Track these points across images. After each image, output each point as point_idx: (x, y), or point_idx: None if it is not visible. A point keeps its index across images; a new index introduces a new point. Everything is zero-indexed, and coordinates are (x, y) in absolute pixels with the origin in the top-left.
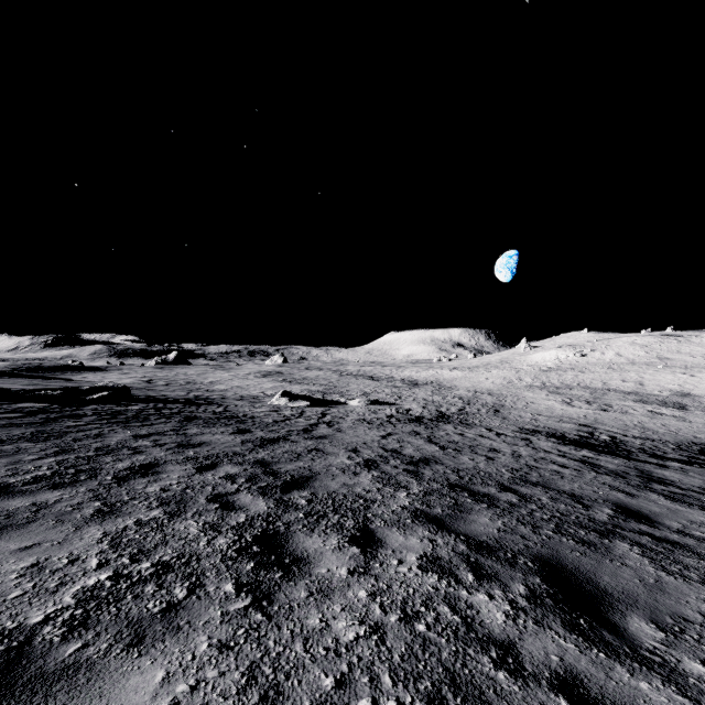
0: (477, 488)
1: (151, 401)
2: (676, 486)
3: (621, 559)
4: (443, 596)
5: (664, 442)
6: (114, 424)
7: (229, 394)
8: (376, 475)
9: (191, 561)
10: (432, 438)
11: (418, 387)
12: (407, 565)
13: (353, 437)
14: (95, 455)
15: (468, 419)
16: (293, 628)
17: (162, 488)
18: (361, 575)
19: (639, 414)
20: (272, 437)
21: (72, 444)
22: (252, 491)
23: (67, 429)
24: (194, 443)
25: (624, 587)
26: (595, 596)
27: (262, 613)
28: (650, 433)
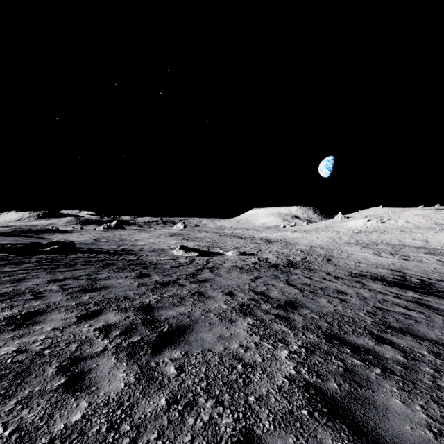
0: (353, 339)
1: (88, 252)
2: None
3: None
4: None
5: None
6: (42, 270)
7: (146, 248)
8: (251, 323)
9: None
10: (289, 281)
11: (271, 243)
12: None
13: (228, 281)
14: None
15: (310, 265)
16: None
17: (19, 348)
18: None
19: (432, 263)
20: (164, 281)
21: None
22: (119, 351)
23: None
24: (96, 287)
25: None
26: None
27: None
28: None
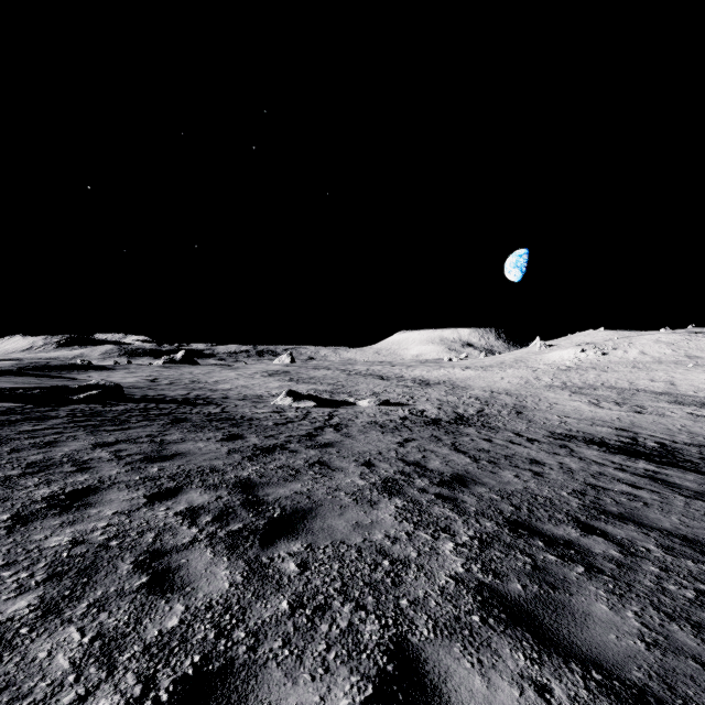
0: (548, 528)
1: (144, 401)
2: None
3: None
4: None
5: None
6: (80, 428)
7: (232, 394)
8: (400, 505)
9: None
10: (457, 446)
11: (430, 386)
12: None
13: (364, 445)
14: (18, 474)
15: (490, 421)
16: None
17: (74, 538)
18: None
19: (679, 417)
20: (267, 445)
21: (2, 457)
22: (215, 543)
23: (17, 434)
24: (166, 454)
25: None
26: None
27: None
28: (701, 439)
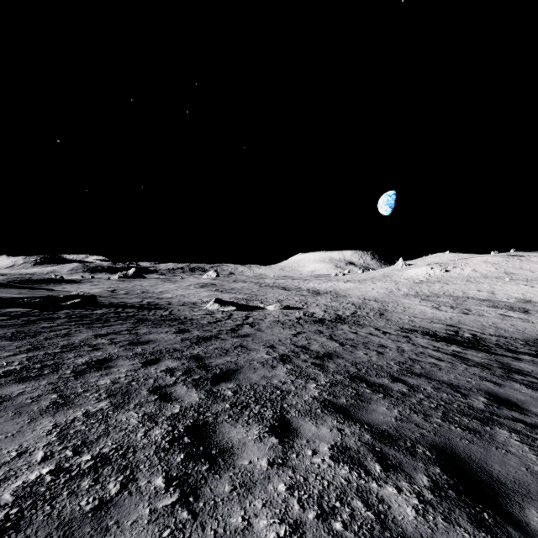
0: (373, 379)
1: (113, 306)
2: (532, 376)
3: (505, 446)
4: (355, 489)
5: (515, 339)
6: (80, 325)
7: (174, 301)
8: (289, 368)
9: (127, 453)
10: (333, 336)
11: (320, 295)
12: (320, 456)
13: (270, 336)
14: (60, 352)
15: (360, 320)
16: (217, 528)
17: (111, 381)
18: (280, 467)
19: (492, 317)
20: (206, 336)
21: (43, 342)
22: (187, 383)
23: (42, 329)
24: (143, 341)
25: (514, 476)
26: (491, 486)
27: (188, 510)
28: (502, 332)
